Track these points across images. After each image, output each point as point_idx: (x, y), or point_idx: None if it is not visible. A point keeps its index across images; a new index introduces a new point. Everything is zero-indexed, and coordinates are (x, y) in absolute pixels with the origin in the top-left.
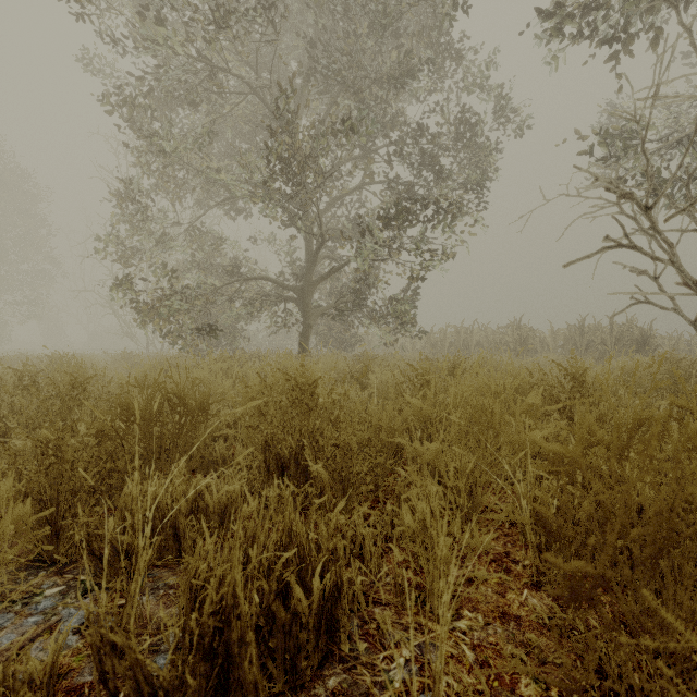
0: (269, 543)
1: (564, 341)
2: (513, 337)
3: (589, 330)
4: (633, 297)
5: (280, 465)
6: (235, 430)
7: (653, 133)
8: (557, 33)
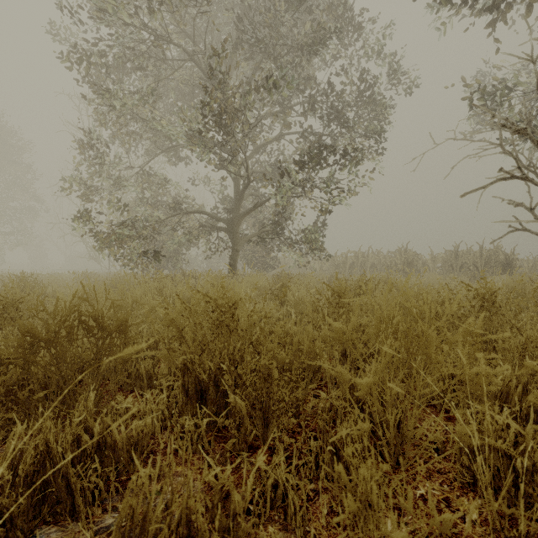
0: (162, 533)
1: (442, 263)
2: (401, 259)
3: (463, 254)
4: (511, 226)
5: (199, 389)
6: (156, 351)
7: (524, 89)
8: (446, 0)
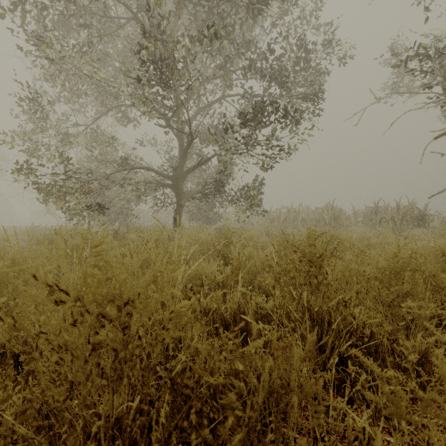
0: None
1: (363, 218)
2: (328, 215)
3: (381, 210)
4: None
5: None
6: None
7: None
8: None
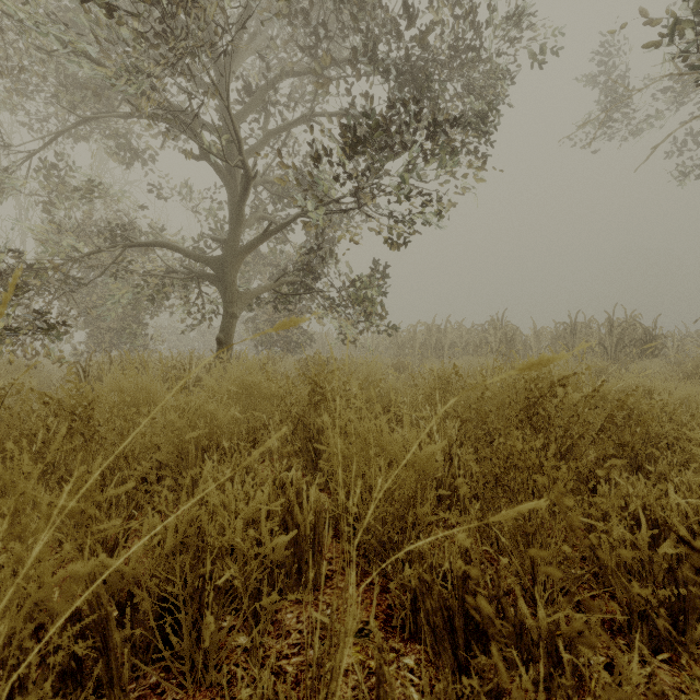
0: None
1: (551, 341)
2: (496, 336)
3: (581, 328)
4: None
5: None
6: None
7: None
8: None
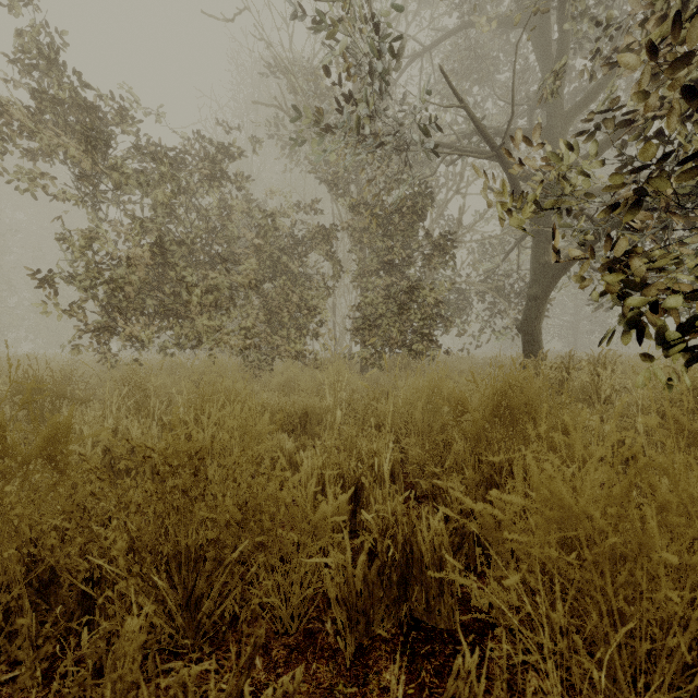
0: None
1: None
2: None
3: None
4: None
5: None
6: None
7: None
8: None
